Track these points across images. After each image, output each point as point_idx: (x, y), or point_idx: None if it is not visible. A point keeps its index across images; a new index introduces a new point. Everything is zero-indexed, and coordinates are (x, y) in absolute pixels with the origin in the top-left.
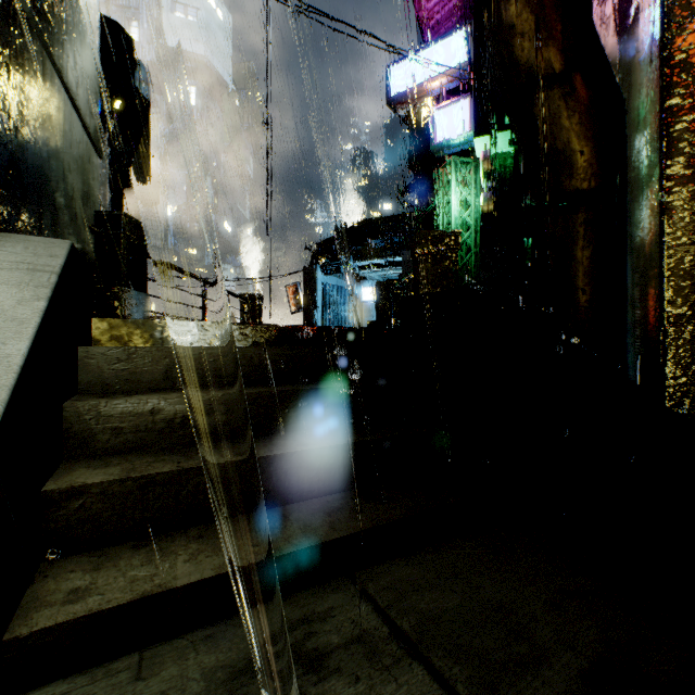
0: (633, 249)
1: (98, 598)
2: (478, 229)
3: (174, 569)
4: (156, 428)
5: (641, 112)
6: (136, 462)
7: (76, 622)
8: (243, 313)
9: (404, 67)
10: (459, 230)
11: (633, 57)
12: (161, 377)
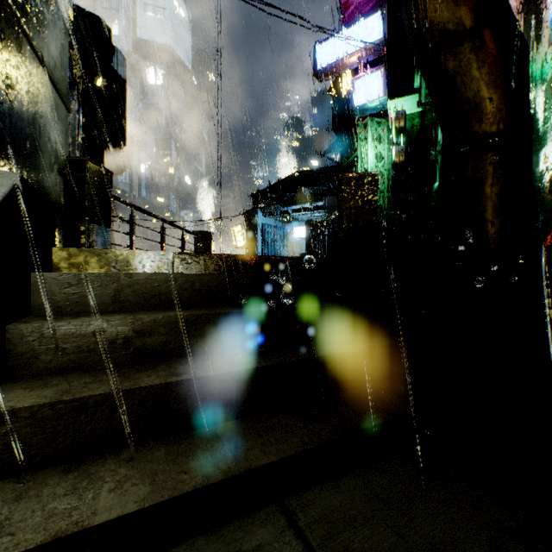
0: (540, 184)
1: (6, 540)
2: (390, 177)
3: (96, 501)
4: (99, 348)
5: (549, 58)
6: (74, 382)
7: None
8: (196, 247)
9: (329, 45)
10: (379, 172)
11: (540, 9)
12: (109, 300)
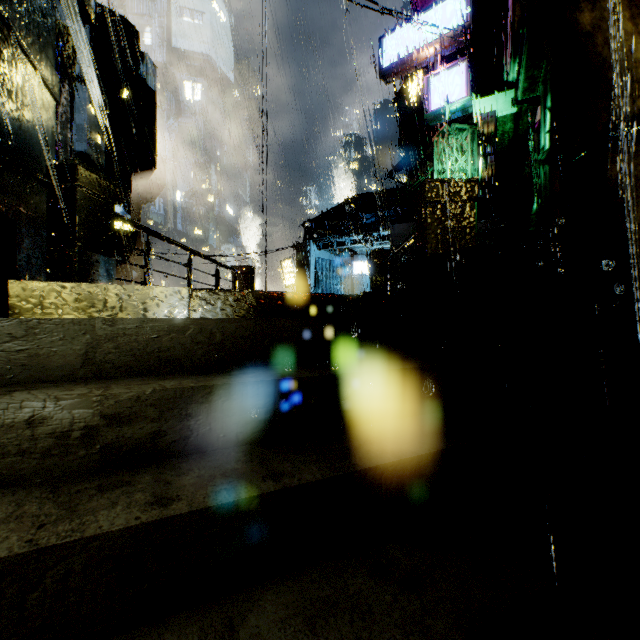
0: None
1: None
2: None
3: None
4: (38, 448)
5: None
6: None
7: None
8: (234, 285)
9: (397, 37)
10: (477, 178)
11: None
12: (78, 361)
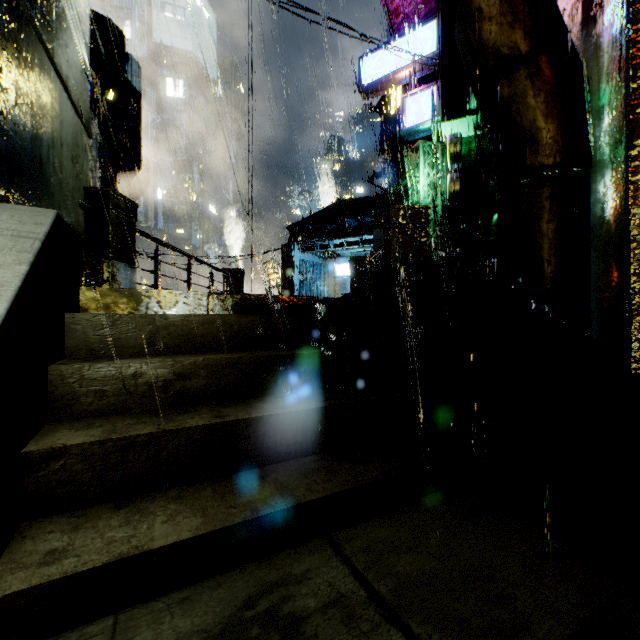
0: (598, 221)
1: (74, 560)
2: (444, 208)
3: (151, 530)
4: (139, 391)
5: (605, 89)
6: (117, 423)
7: (50, 585)
8: (226, 286)
9: (375, 58)
10: (429, 206)
11: (598, 36)
12: (144, 343)
